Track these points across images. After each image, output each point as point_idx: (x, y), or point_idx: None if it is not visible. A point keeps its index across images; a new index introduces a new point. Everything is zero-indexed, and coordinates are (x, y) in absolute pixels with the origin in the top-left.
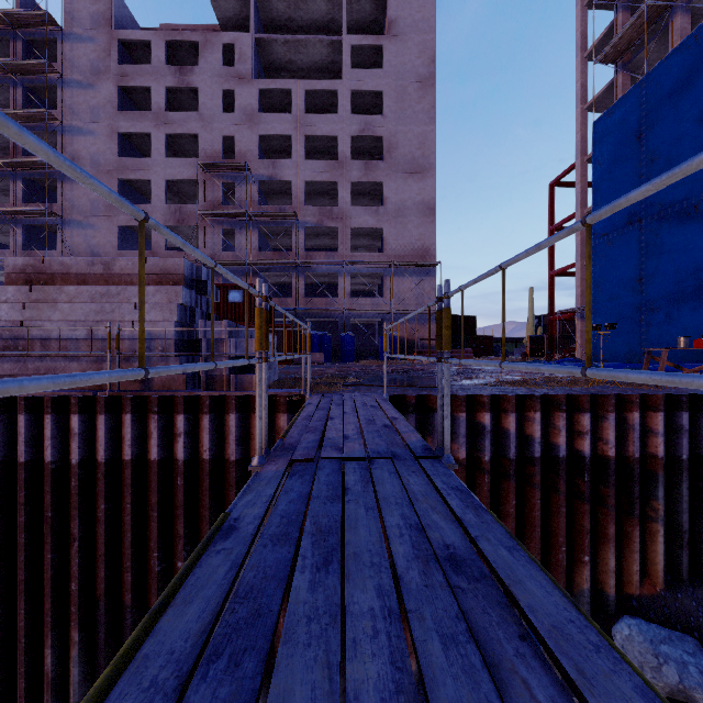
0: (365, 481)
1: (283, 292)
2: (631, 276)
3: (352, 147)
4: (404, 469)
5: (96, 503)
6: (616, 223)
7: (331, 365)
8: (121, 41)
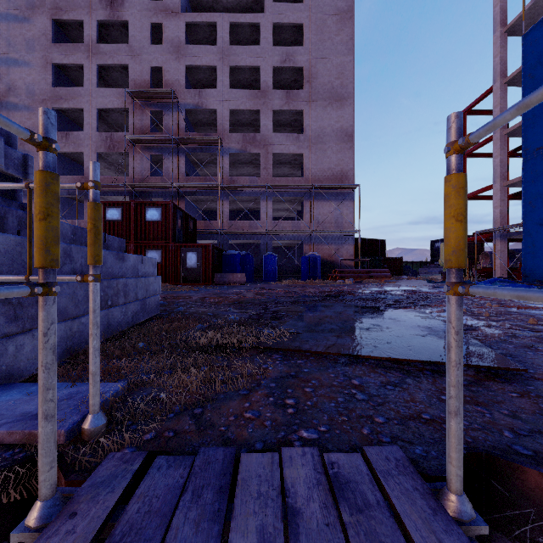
0: None
1: (212, 218)
2: None
3: (273, 81)
4: None
5: None
6: None
7: (252, 285)
8: None
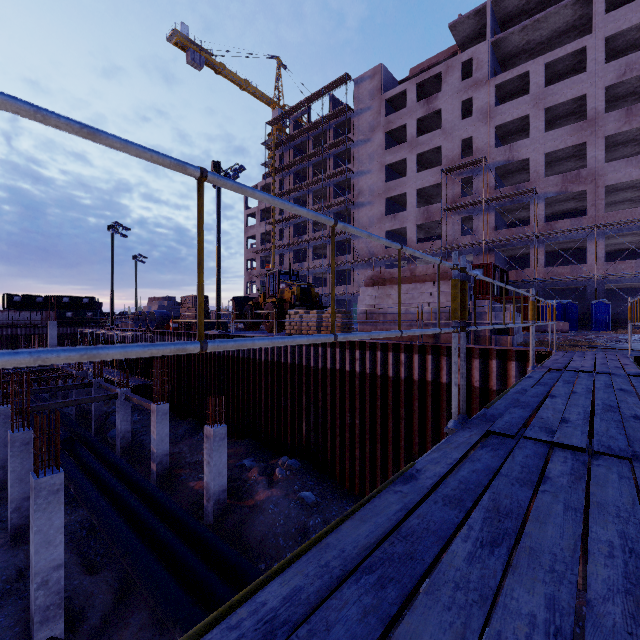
0: (589, 376)
1: (519, 263)
2: None
3: (606, 97)
4: (616, 377)
5: (412, 402)
6: None
7: (576, 333)
8: (386, 100)
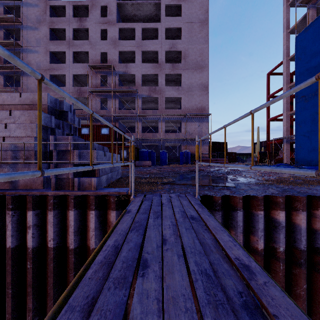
0: None
1: (132, 131)
2: None
3: (165, 57)
4: None
5: None
6: (310, 89)
7: (154, 167)
8: (51, 6)
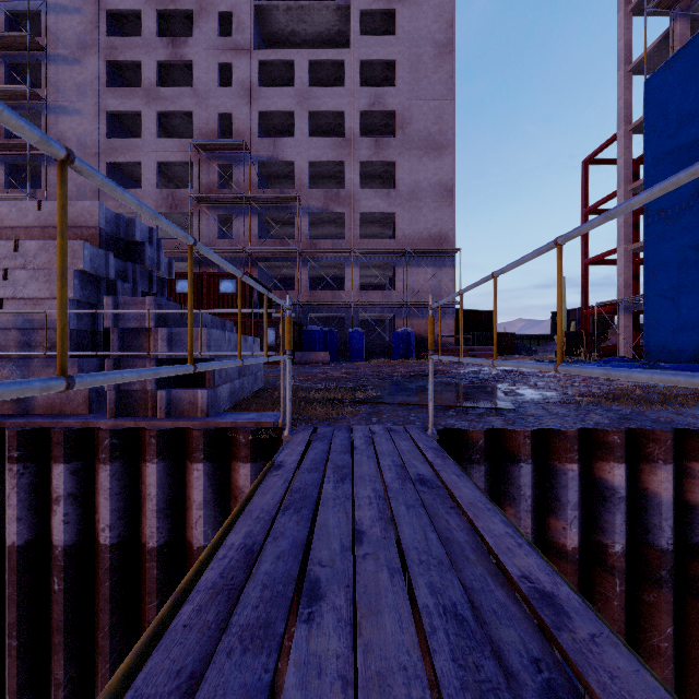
0: None
1: (287, 286)
2: (698, 258)
3: (360, 125)
4: None
5: None
6: (678, 196)
7: (337, 365)
8: (109, 12)
